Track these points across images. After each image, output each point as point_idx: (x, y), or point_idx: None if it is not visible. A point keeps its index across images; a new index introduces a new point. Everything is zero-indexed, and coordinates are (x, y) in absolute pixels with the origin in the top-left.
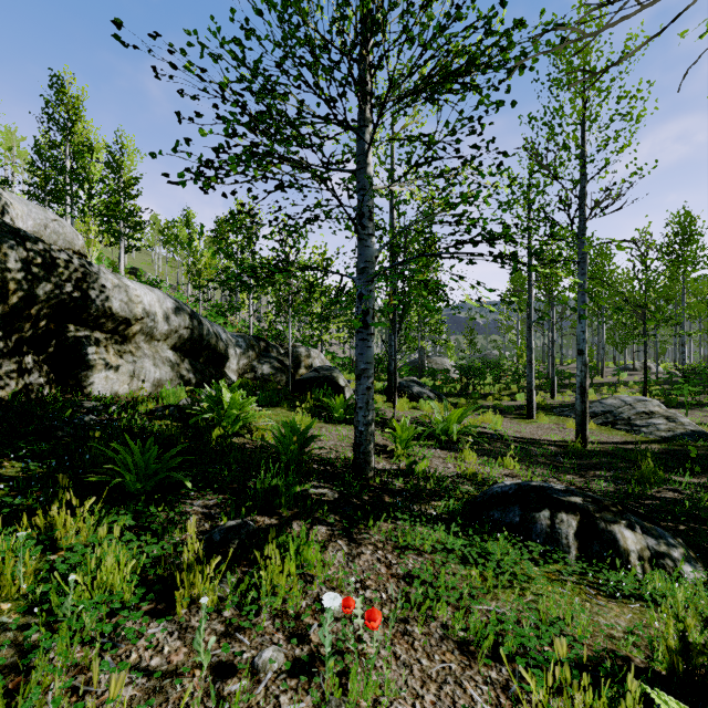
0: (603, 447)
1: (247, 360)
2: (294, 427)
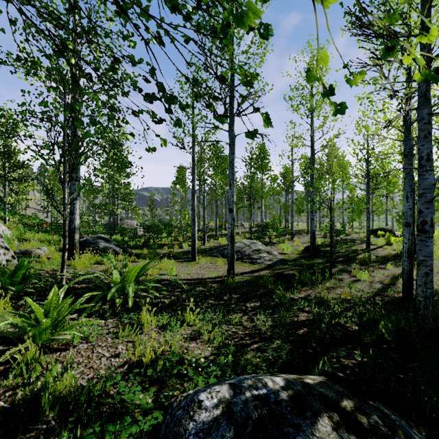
0: (243, 277)
1: None
2: None
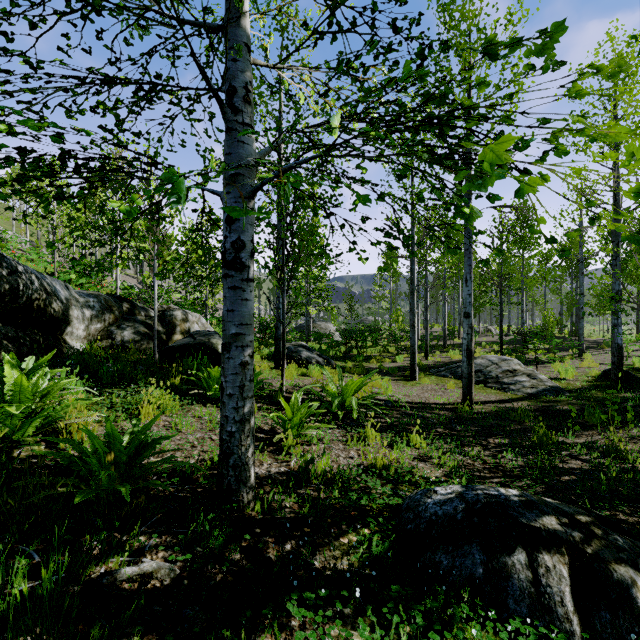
0: (486, 408)
1: (101, 324)
2: (113, 434)
